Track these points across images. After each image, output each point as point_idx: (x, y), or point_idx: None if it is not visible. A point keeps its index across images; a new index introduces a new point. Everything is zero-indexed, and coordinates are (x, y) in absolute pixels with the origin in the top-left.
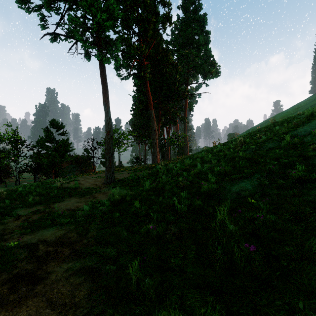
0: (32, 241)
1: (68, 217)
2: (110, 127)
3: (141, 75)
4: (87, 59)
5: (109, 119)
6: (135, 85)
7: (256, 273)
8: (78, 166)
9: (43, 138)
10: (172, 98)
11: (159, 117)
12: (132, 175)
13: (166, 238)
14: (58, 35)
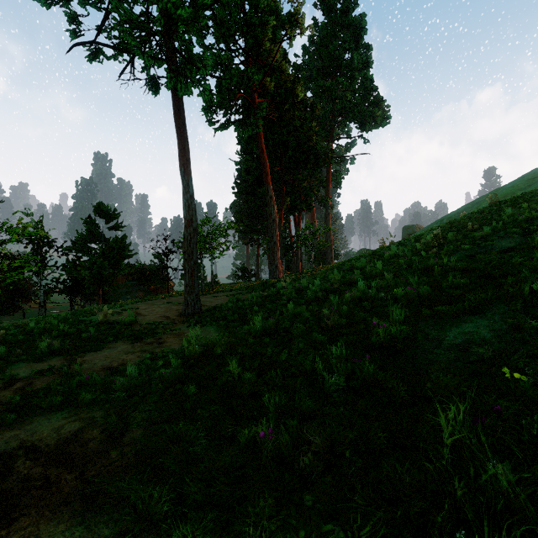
0: (8, 447)
1: (97, 389)
2: (192, 213)
3: (250, 122)
4: (152, 93)
5: (190, 199)
6: (239, 142)
7: None
8: (144, 283)
9: (83, 236)
10: (304, 164)
11: (282, 197)
12: (231, 300)
13: (297, 465)
14: (101, 50)
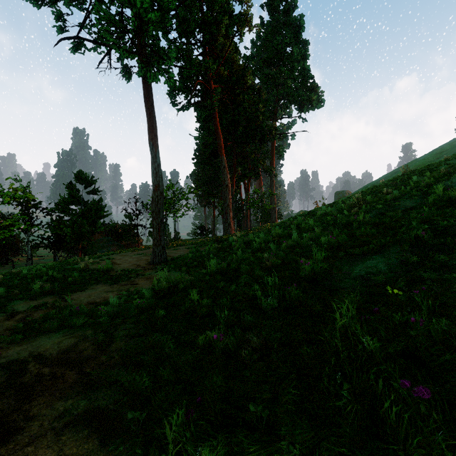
0: (20, 356)
1: (86, 316)
2: (159, 179)
3: (207, 104)
4: (126, 80)
5: (158, 167)
6: (198, 120)
7: (436, 451)
8: (117, 239)
9: (65, 199)
10: (252, 140)
11: (234, 166)
12: (192, 251)
13: (240, 357)
14: (83, 43)
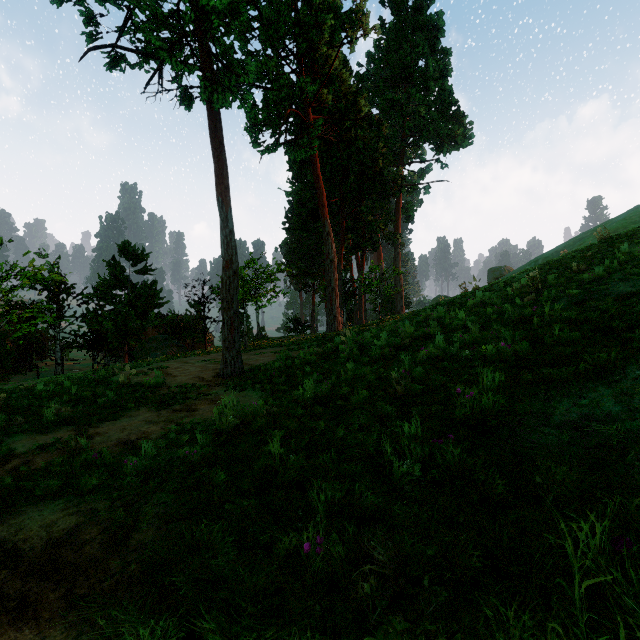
0: None
1: (104, 471)
2: (232, 252)
3: (302, 143)
4: (185, 109)
5: (230, 235)
6: (291, 167)
7: None
8: (178, 337)
9: (106, 281)
10: (368, 194)
11: (342, 233)
12: (279, 358)
13: (355, 592)
14: (123, 57)
